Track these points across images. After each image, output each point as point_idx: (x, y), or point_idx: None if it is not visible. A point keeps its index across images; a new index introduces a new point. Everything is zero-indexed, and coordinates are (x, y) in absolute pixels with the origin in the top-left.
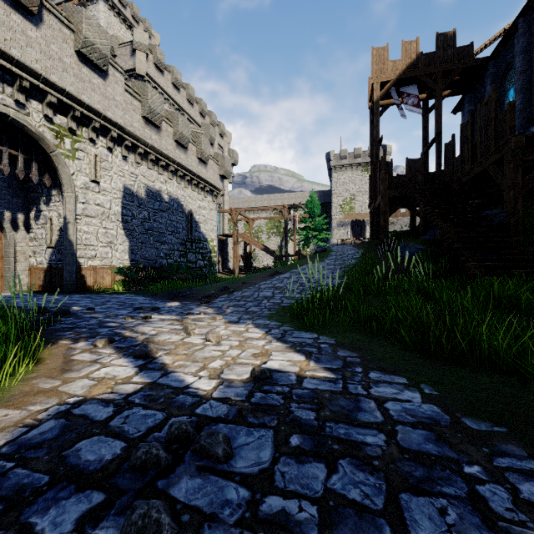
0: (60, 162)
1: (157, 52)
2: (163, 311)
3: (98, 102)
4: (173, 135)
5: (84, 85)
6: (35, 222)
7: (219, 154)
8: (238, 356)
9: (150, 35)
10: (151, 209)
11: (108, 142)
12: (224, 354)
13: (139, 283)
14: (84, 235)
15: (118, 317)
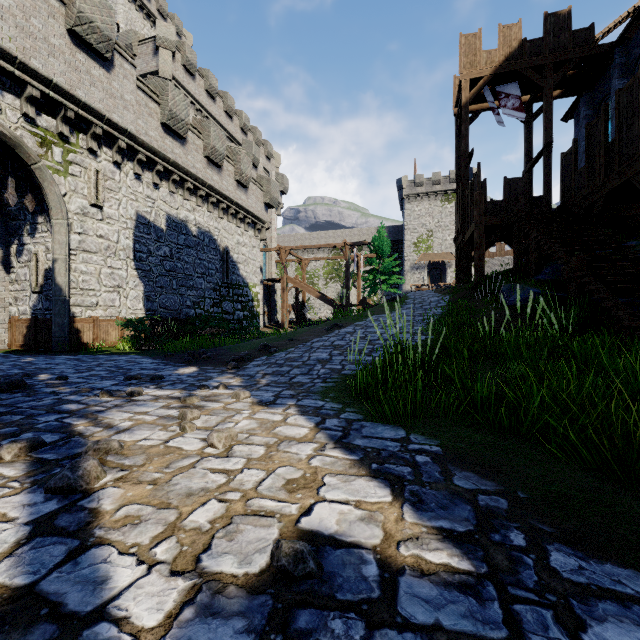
0: (46, 177)
1: (186, 51)
2: (167, 382)
3: (99, 100)
4: (203, 150)
5: (80, 76)
6: (17, 259)
7: (264, 177)
8: (255, 489)
9: (181, 34)
10: (174, 243)
11: (114, 154)
12: (231, 481)
13: (154, 339)
14: (81, 276)
15: (92, 393)
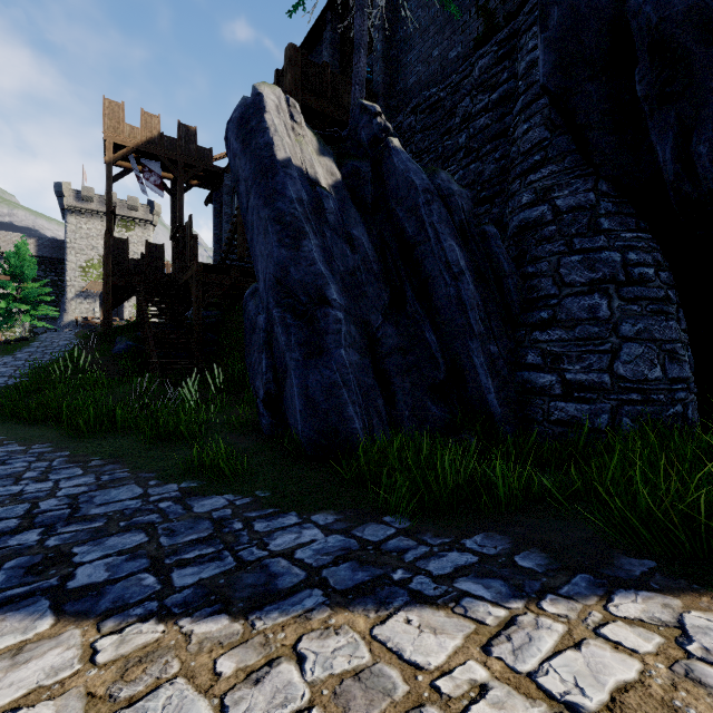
0: None
1: None
2: None
3: None
4: None
5: None
6: None
7: None
8: None
9: None
10: None
11: None
12: None
13: None
14: None
15: None
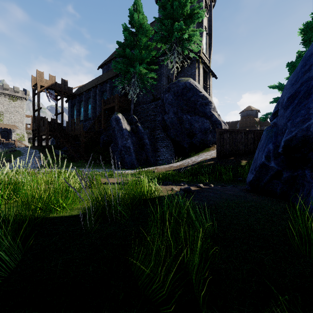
0: None
1: None
2: None
3: None
4: None
5: None
6: None
7: None
8: None
9: None
10: None
11: None
12: None
13: None
14: None
15: None
